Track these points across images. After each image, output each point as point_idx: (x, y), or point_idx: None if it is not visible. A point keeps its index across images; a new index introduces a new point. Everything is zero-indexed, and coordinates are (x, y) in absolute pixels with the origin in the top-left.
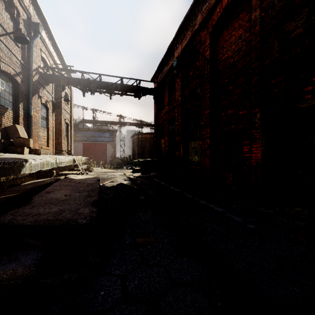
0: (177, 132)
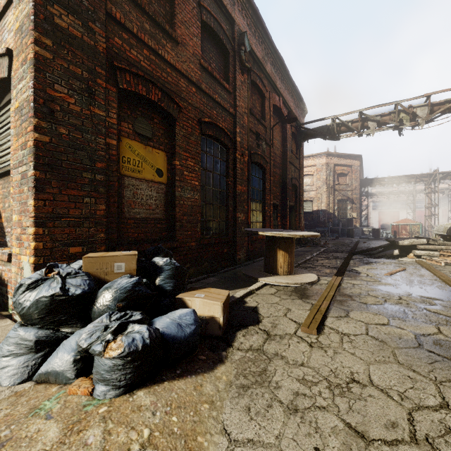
0: (242, 176)
